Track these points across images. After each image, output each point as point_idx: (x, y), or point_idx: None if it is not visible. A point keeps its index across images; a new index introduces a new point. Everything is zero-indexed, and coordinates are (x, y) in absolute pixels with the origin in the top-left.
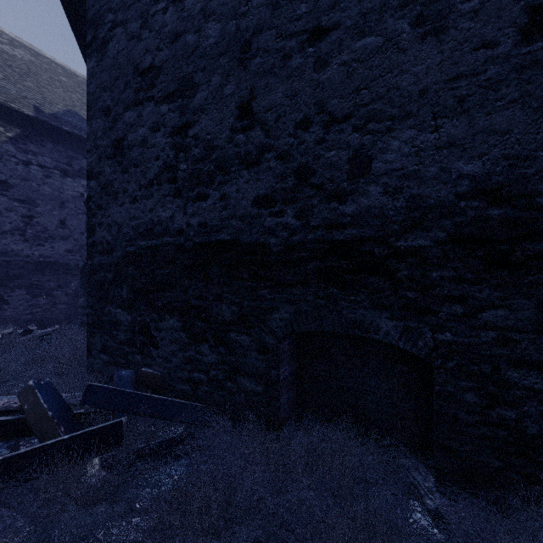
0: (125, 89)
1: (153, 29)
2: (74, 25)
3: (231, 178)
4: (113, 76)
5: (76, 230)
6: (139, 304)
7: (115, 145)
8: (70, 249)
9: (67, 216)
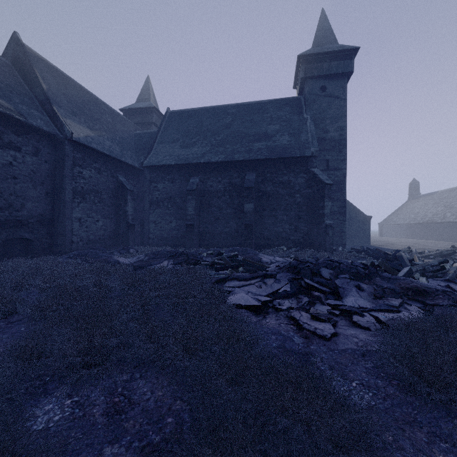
0: None
1: None
2: None
3: None
4: None
5: None
6: None
7: None
8: None
9: None
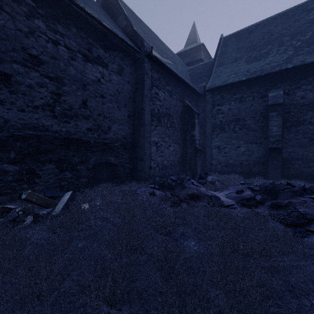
0: (13, 51)
1: (38, 41)
2: None
3: (79, 120)
4: None
5: None
6: (27, 160)
7: (2, 74)
8: None
9: None
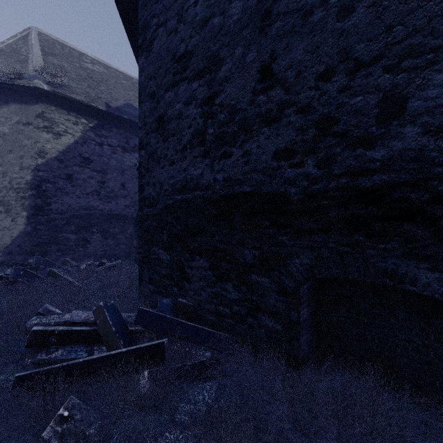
0: (165, 75)
1: (186, 21)
2: (130, 37)
3: (252, 136)
4: (156, 67)
5: (132, 190)
6: (176, 246)
7: (158, 121)
8: (128, 204)
9: (126, 181)
